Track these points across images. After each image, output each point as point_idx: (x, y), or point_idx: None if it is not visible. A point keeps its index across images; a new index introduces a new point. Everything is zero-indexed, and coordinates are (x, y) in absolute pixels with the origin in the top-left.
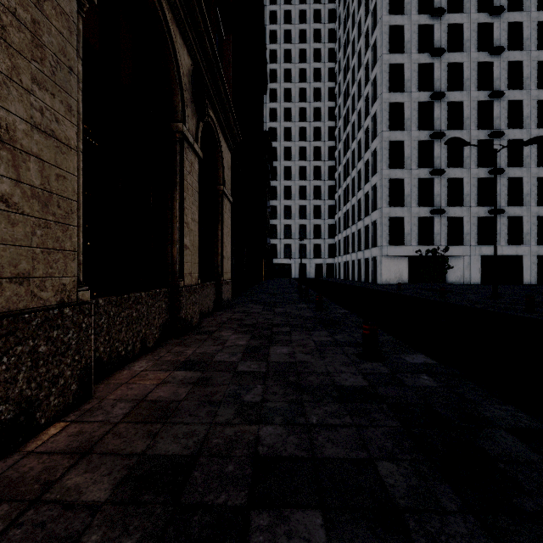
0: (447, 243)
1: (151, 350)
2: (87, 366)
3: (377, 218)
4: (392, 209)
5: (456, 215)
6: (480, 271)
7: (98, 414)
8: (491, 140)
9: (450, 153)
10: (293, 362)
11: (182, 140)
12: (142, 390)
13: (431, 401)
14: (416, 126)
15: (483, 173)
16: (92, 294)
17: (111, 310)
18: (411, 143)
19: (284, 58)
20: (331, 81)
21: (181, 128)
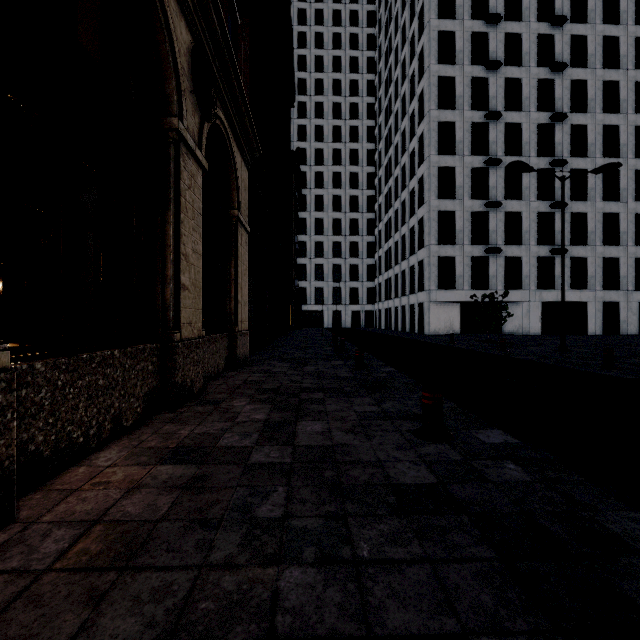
0: (504, 288)
1: (129, 431)
2: (4, 472)
3: (424, 257)
4: (442, 246)
5: (514, 254)
6: (541, 319)
7: (14, 554)
8: (553, 169)
9: (507, 183)
10: (329, 446)
11: (179, 142)
12: (101, 503)
13: (530, 508)
14: (469, 151)
15: (543, 207)
16: (26, 355)
17: (59, 379)
18: (464, 170)
19: (315, 66)
20: (370, 95)
21: (176, 125)
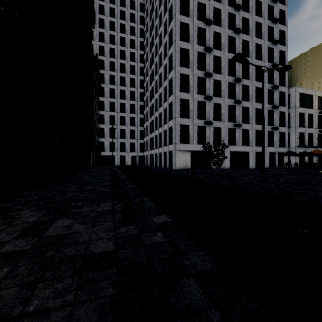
0: (213, 143)
1: None
2: None
3: (172, 125)
4: (182, 119)
5: (218, 126)
6: (229, 160)
7: None
8: (235, 83)
9: (214, 88)
10: None
11: None
12: None
13: None
14: (196, 67)
15: (231, 102)
16: None
17: None
18: (193, 77)
19: (110, 13)
20: (141, 37)
21: None
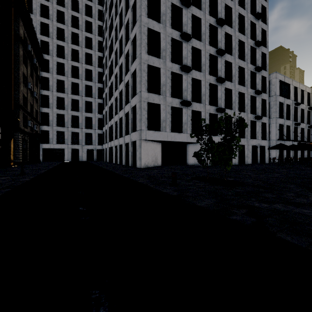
0: (191, 132)
1: None
2: None
3: (136, 103)
4: (150, 94)
5: (197, 109)
6: (211, 155)
7: None
8: (216, 57)
9: (192, 58)
10: None
11: None
12: None
13: None
14: (169, 24)
15: (212, 80)
16: None
17: None
18: (166, 38)
19: None
20: (100, 5)
21: None
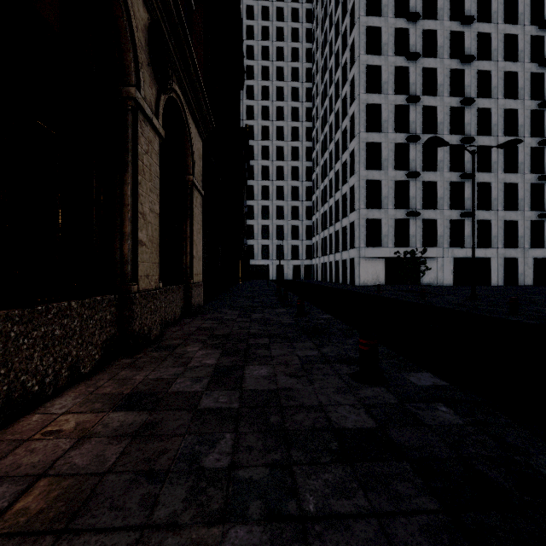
0: (422, 245)
1: (87, 377)
2: None
3: (355, 219)
4: (370, 210)
5: (431, 217)
6: (452, 272)
7: None
8: (462, 145)
9: (424, 157)
10: (274, 390)
11: (136, 110)
12: (49, 454)
13: (466, 452)
14: (392, 129)
15: (455, 177)
16: None
17: (11, 330)
18: (388, 145)
19: (262, 55)
20: (308, 81)
21: (133, 94)
